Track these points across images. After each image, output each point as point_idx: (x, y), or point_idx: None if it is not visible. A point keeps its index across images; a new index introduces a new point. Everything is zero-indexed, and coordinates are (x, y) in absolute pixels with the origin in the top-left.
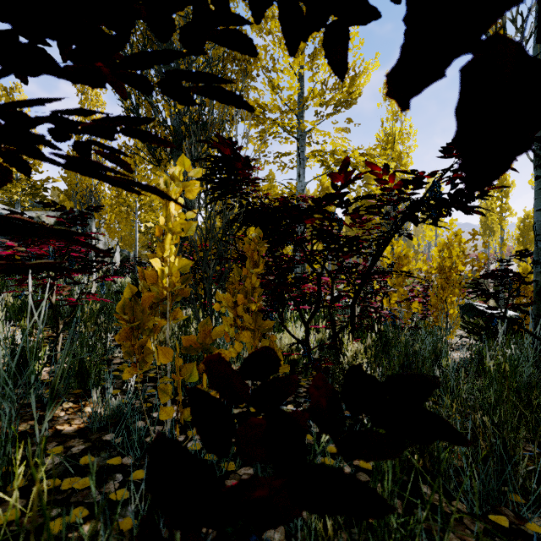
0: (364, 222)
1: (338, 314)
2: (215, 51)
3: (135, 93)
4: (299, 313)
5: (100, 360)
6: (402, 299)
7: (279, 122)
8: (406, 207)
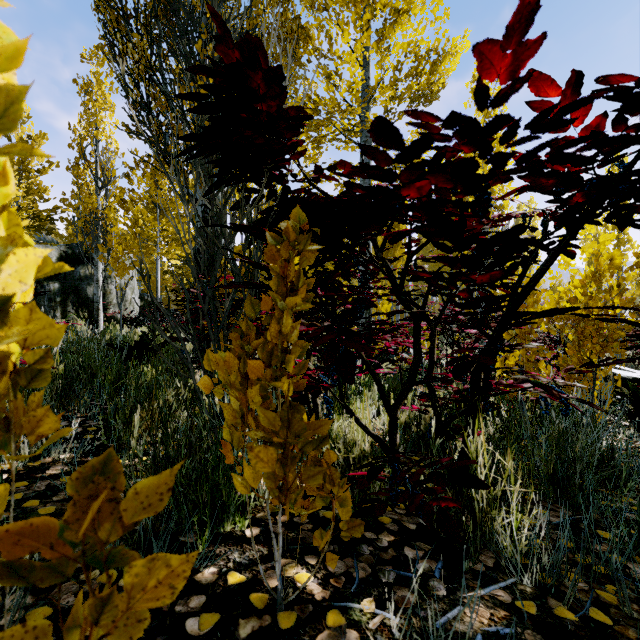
0: (501, 219)
1: (437, 386)
2: (251, 21)
3: (143, 78)
4: (379, 389)
5: (23, 470)
6: (529, 359)
7: (337, 125)
8: (574, 194)
